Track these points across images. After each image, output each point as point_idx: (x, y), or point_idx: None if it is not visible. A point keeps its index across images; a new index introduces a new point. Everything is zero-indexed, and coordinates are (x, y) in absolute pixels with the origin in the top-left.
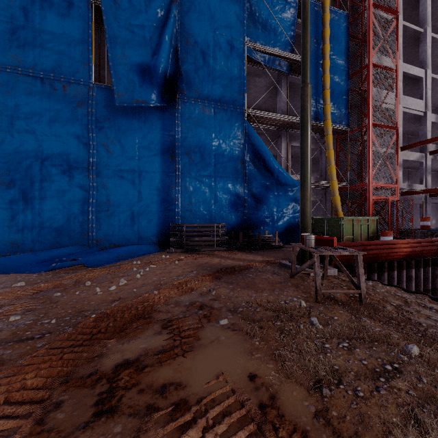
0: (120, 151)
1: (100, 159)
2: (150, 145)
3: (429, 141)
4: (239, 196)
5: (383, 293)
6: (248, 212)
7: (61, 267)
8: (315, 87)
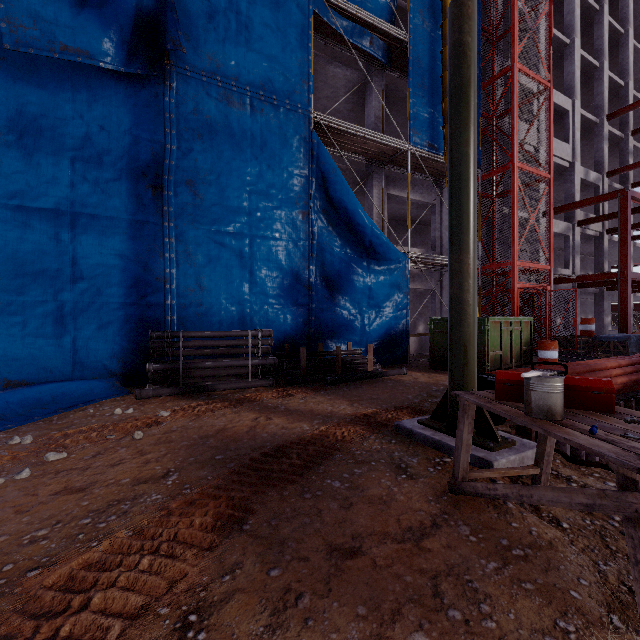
0: (24, 163)
1: None
2: (102, 157)
3: (585, 202)
4: (300, 277)
5: None
6: (316, 307)
7: None
8: (430, 93)
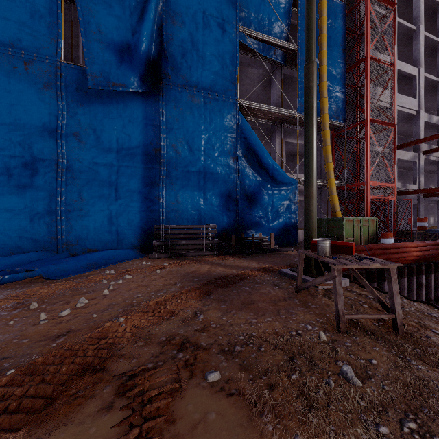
0: (95, 142)
1: (71, 150)
2: (130, 136)
3: (424, 140)
4: (231, 195)
5: (415, 313)
6: (240, 212)
7: (10, 280)
8: None
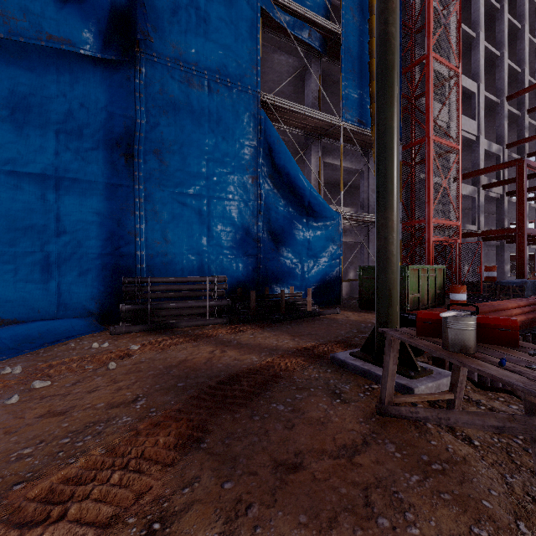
0: (15, 134)
1: None
2: (82, 130)
3: (489, 169)
4: (250, 232)
5: None
6: (263, 257)
7: None
8: (359, 77)
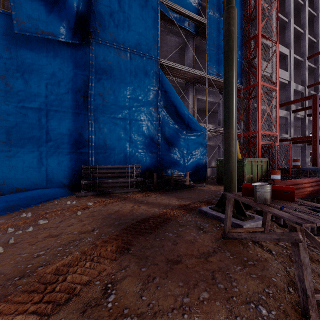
0: (24, 86)
1: None
2: (60, 82)
3: (296, 101)
4: (153, 139)
5: None
6: (161, 154)
7: None
8: (217, 48)
